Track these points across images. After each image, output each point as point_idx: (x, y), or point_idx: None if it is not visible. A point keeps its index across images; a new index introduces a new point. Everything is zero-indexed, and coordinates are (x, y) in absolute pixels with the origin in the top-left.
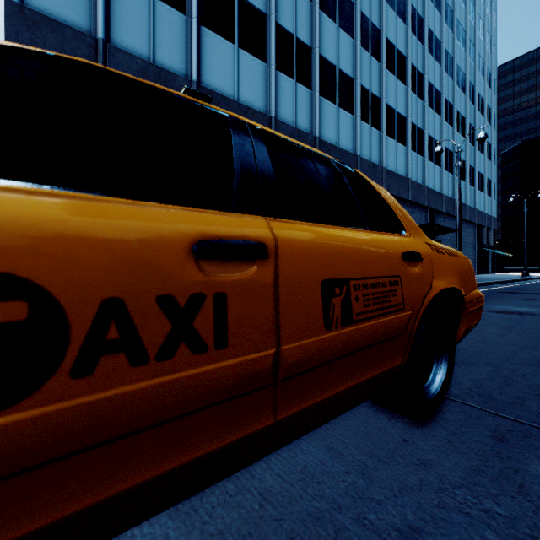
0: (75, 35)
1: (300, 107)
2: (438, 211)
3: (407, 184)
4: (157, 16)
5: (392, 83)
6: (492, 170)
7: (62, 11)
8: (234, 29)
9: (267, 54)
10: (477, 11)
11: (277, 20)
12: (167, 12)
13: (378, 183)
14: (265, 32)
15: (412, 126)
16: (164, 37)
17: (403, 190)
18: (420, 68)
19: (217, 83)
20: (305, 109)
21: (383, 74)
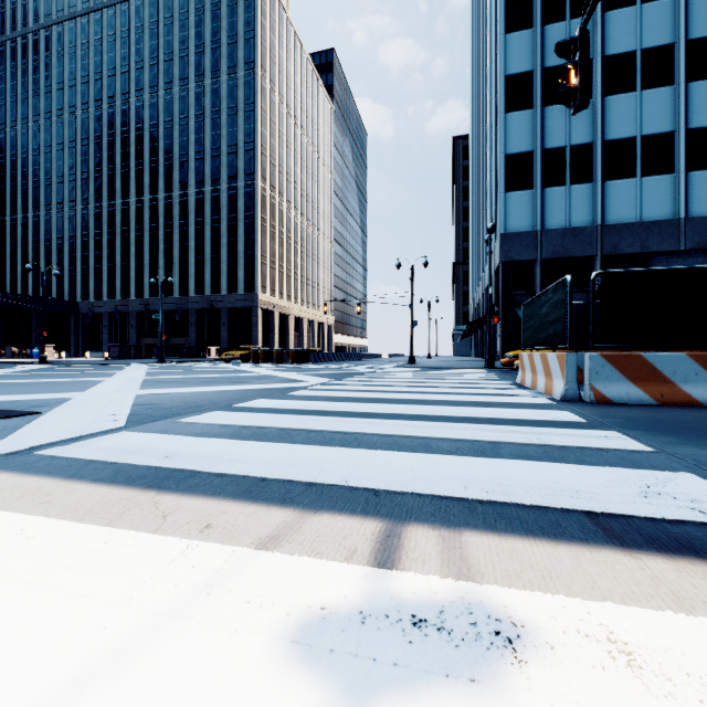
0: (526, 234)
1: None
2: None
3: None
4: (571, 196)
5: None
6: None
7: (520, 225)
8: (636, 165)
9: (675, 164)
10: None
11: (688, 127)
12: (578, 189)
13: None
14: (672, 147)
15: None
16: (576, 206)
17: None
18: None
19: (619, 215)
20: None
21: None
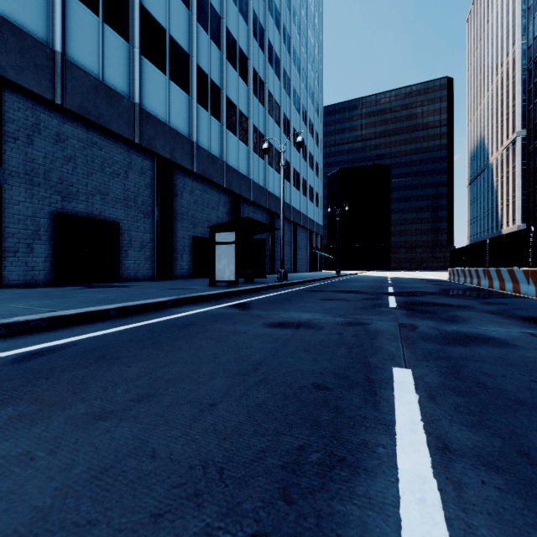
0: None
1: (111, 58)
2: (278, 214)
3: (249, 184)
4: None
5: (234, 79)
6: (319, 186)
7: None
8: None
9: None
10: (309, 48)
11: None
12: None
13: (218, 177)
14: None
15: (254, 128)
16: None
17: (245, 189)
18: (262, 76)
19: None
20: (118, 63)
21: (224, 65)
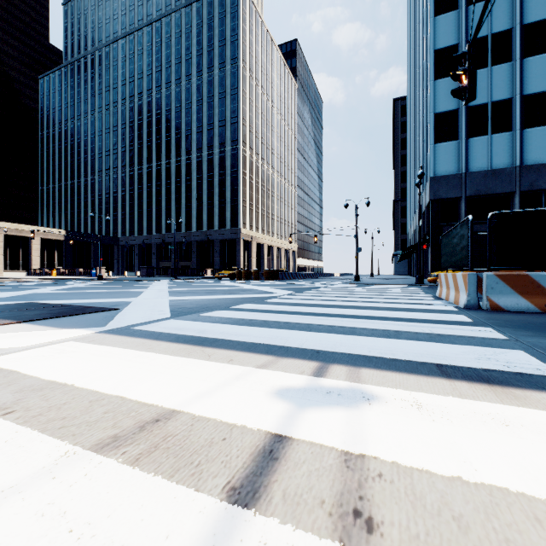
0: (452, 177)
1: None
2: None
3: None
4: (492, 143)
5: None
6: None
7: (447, 169)
8: None
9: None
10: None
11: None
12: (498, 137)
13: None
14: None
15: None
16: (496, 152)
17: None
18: None
19: (536, 157)
20: None
21: None
